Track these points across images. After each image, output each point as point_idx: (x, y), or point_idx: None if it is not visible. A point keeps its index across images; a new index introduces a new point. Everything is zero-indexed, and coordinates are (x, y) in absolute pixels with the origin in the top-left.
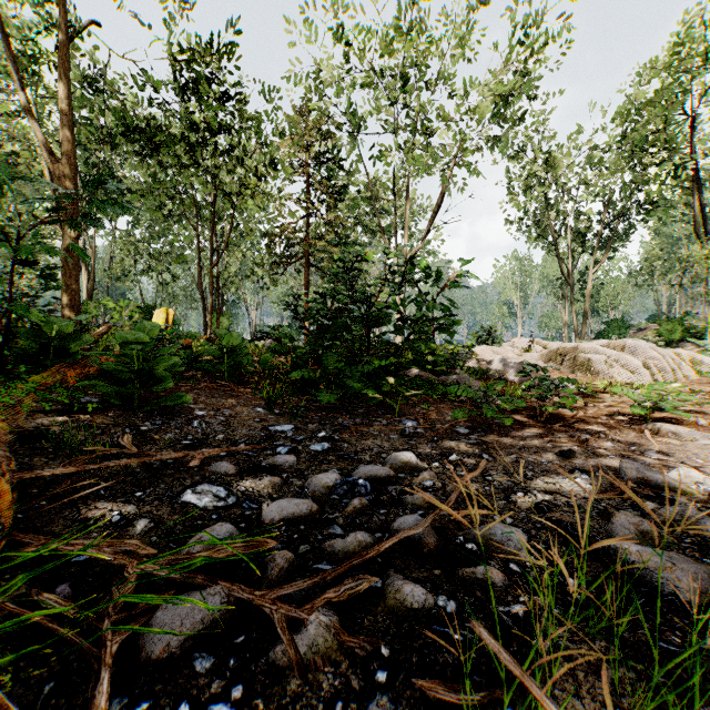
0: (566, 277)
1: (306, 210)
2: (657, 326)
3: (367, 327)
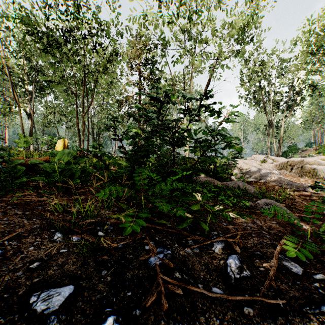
0: (270, 124)
1: (139, 89)
2: (312, 149)
3: (173, 147)
